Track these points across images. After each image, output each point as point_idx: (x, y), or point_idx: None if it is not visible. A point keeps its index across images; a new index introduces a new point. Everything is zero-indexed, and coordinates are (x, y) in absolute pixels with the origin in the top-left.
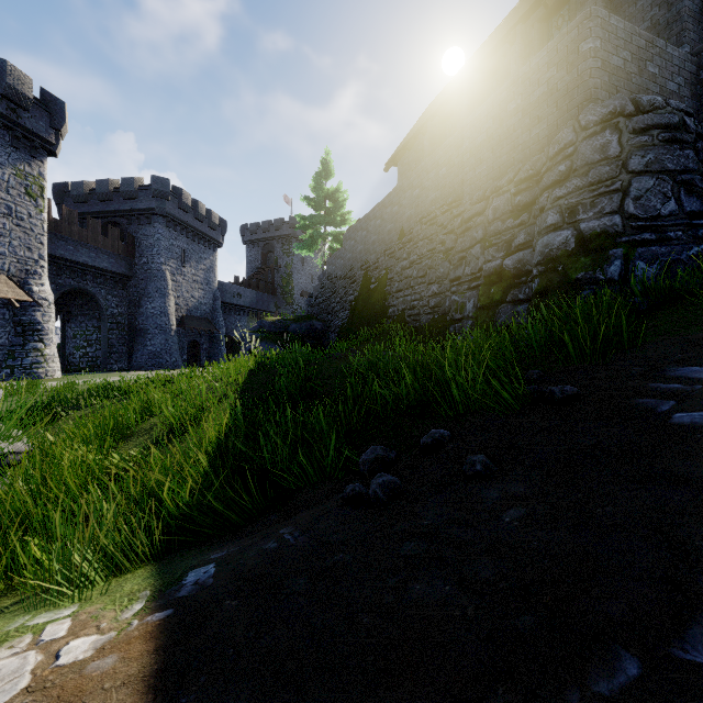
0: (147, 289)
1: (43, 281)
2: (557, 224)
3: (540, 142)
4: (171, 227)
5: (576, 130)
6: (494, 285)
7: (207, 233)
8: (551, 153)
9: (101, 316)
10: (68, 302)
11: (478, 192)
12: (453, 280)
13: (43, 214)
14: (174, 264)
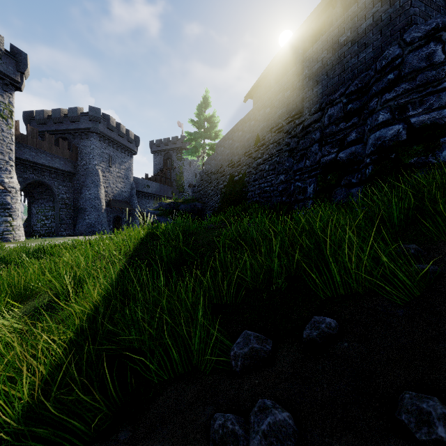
0: (86, 181)
1: (12, 175)
2: (388, 121)
3: (367, 62)
4: (102, 141)
5: (401, 46)
6: (330, 173)
7: (126, 145)
8: (379, 67)
9: (54, 200)
10: (32, 190)
11: (315, 106)
12: (296, 171)
13: (12, 130)
14: (104, 165)
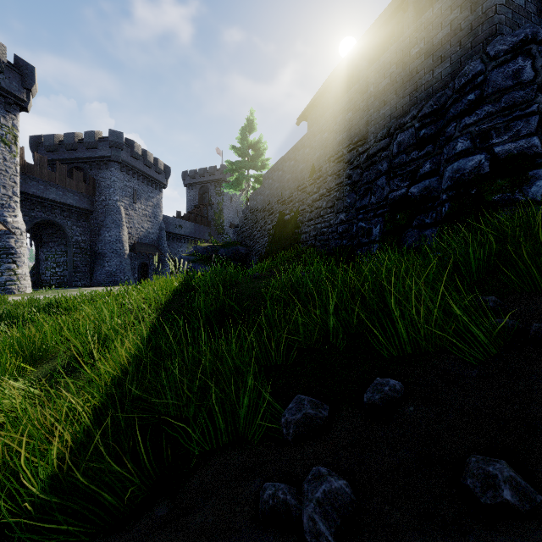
0: (105, 221)
1: (16, 214)
2: (468, 150)
3: (443, 79)
4: (125, 172)
5: (484, 61)
6: (400, 211)
7: (154, 176)
8: (458, 85)
9: (67, 243)
10: (41, 231)
11: (382, 130)
12: (359, 209)
13: (16, 159)
14: (127, 201)
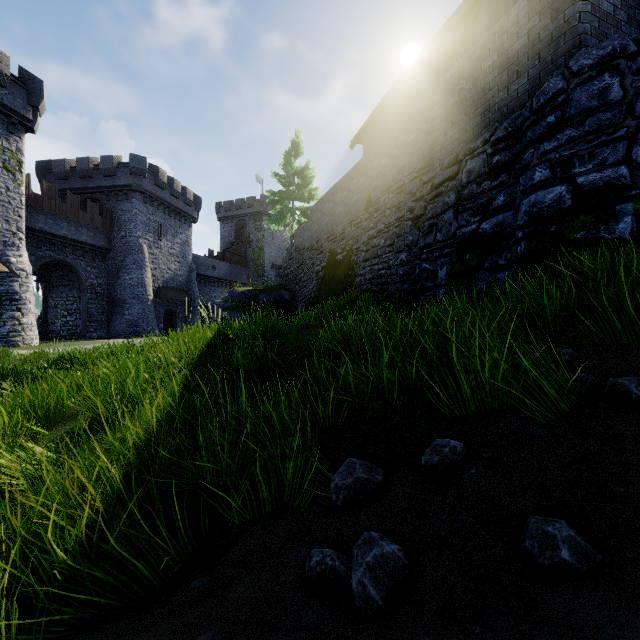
0: (125, 261)
1: (21, 253)
2: (547, 180)
3: (520, 98)
4: (148, 203)
5: (566, 77)
6: (469, 251)
7: (182, 209)
8: (536, 105)
9: (81, 287)
10: (49, 273)
11: (449, 156)
12: (422, 248)
13: (21, 188)
14: (151, 237)
